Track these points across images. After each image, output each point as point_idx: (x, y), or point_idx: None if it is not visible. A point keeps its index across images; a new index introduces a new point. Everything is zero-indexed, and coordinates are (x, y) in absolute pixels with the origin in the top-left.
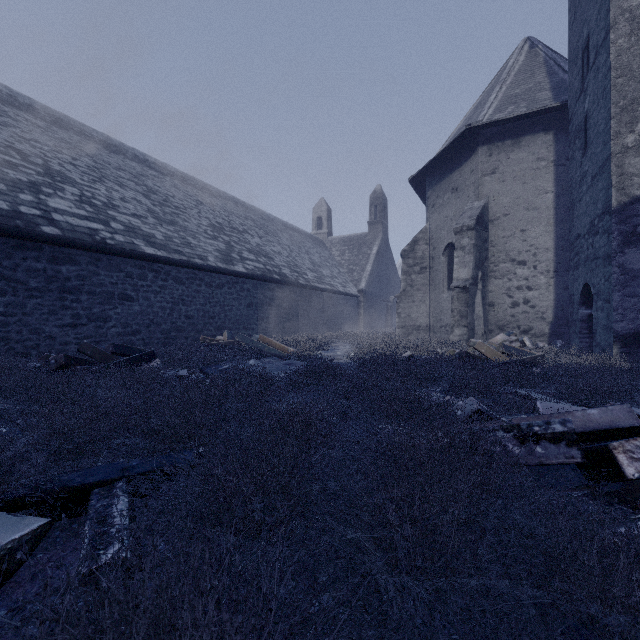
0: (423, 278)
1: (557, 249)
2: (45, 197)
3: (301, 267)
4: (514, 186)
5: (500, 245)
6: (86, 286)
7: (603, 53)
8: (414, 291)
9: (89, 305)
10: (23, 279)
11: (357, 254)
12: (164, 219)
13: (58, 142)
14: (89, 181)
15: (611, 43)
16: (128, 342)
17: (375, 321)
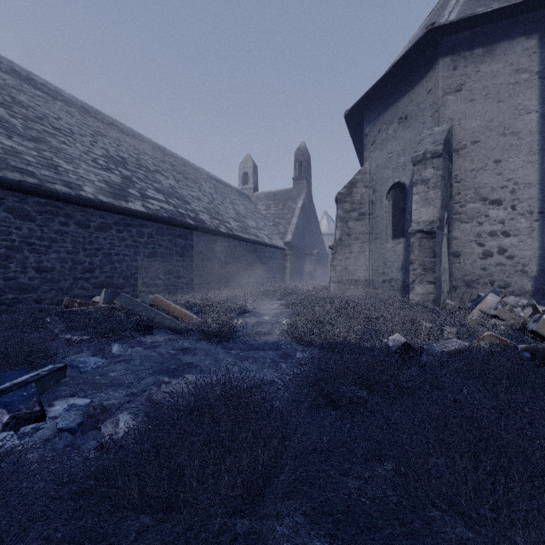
0: (362, 225)
1: (543, 184)
2: None
3: (224, 215)
4: (486, 106)
5: (467, 180)
6: None
7: None
8: (351, 240)
9: None
10: None
11: (282, 208)
12: (22, 133)
13: None
14: None
15: None
16: None
17: (300, 274)
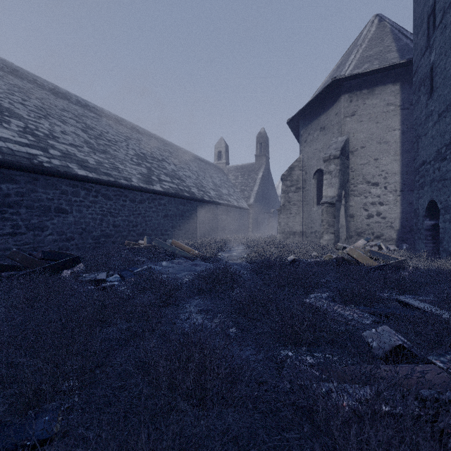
0: (298, 196)
1: (403, 173)
2: None
3: (206, 187)
4: (369, 125)
5: (358, 170)
6: (25, 201)
7: None
8: (291, 205)
9: (28, 217)
10: None
11: (247, 178)
12: (97, 149)
13: (12, 87)
14: (35, 117)
15: None
16: (63, 247)
17: (260, 227)
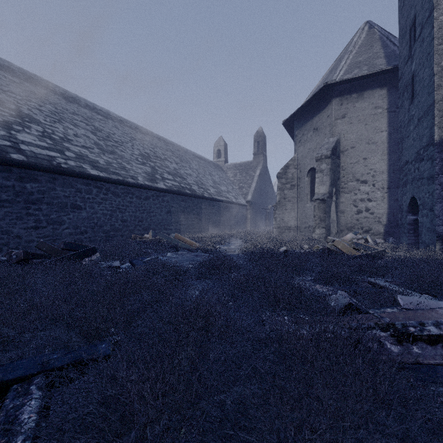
0: (292, 193)
1: (389, 172)
2: (15, 132)
3: (206, 185)
4: (358, 127)
5: (348, 169)
6: (45, 198)
7: (427, 27)
8: (286, 202)
9: (48, 212)
10: None
11: (245, 176)
12: (106, 150)
13: (28, 93)
14: (50, 122)
15: (434, 19)
16: (78, 239)
17: (258, 223)
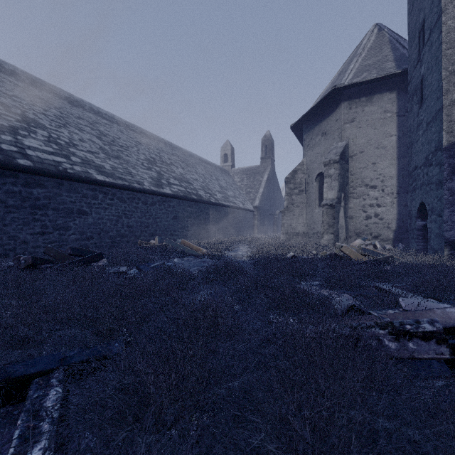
0: (301, 198)
1: (399, 177)
2: (21, 138)
3: (212, 190)
4: (367, 131)
5: (357, 174)
6: (52, 204)
7: (436, 31)
8: (294, 207)
9: (54, 218)
10: (3, 199)
11: (252, 180)
12: (112, 155)
13: (33, 98)
14: (56, 126)
15: (442, 24)
16: (84, 245)
17: (265, 229)
